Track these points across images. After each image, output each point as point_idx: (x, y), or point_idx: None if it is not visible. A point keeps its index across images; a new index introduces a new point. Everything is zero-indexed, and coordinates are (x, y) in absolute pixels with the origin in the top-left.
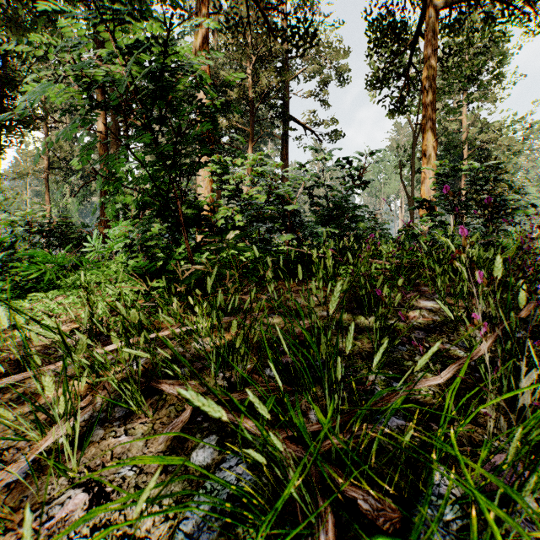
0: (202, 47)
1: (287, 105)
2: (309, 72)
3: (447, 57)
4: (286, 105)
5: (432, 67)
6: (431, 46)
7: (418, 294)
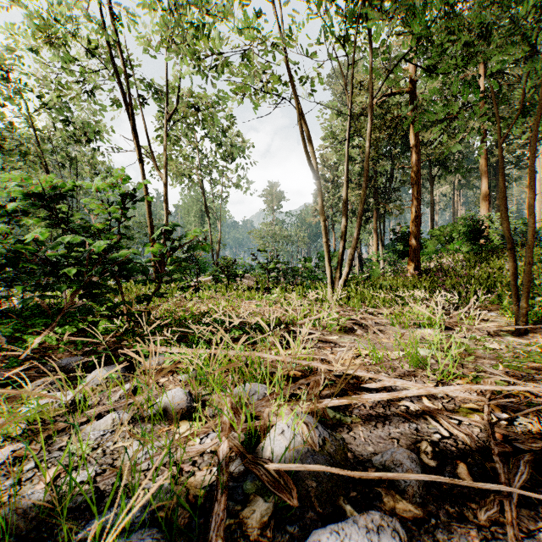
0: (483, 163)
1: None
2: None
3: None
4: None
5: None
6: None
7: None
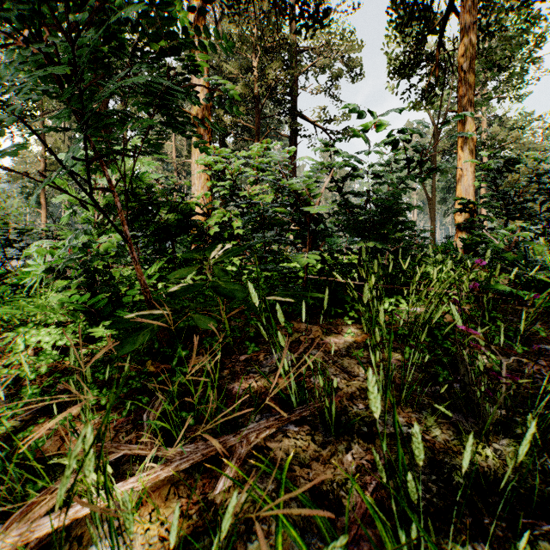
0: (198, 21)
1: (295, 101)
2: (319, 66)
3: (484, 35)
4: (294, 101)
5: (471, 43)
6: (470, 18)
7: (547, 365)
